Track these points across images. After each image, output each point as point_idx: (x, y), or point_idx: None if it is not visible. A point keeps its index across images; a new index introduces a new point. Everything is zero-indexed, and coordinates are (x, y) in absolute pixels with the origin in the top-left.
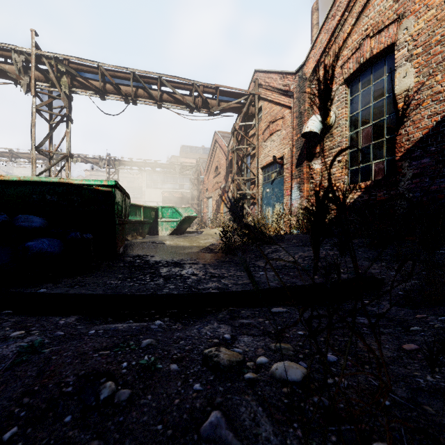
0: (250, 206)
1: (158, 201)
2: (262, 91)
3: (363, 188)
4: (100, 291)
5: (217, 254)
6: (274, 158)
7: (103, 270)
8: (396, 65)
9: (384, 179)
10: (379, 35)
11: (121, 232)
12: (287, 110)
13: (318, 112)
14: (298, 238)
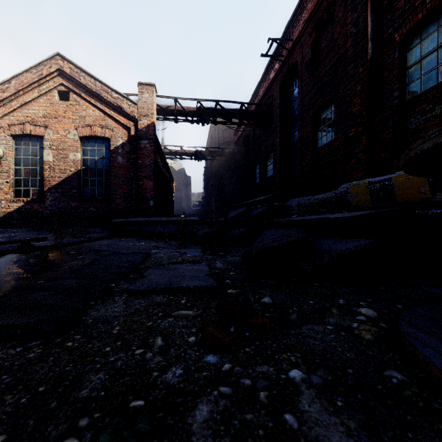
0: None
1: None
2: None
3: (25, 201)
4: None
5: None
6: None
7: None
8: (44, 147)
9: (38, 199)
10: (36, 126)
11: None
12: None
13: None
14: None
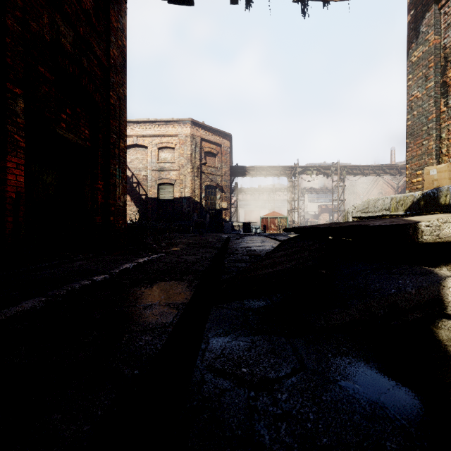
0: None
1: (315, 211)
2: None
3: None
4: None
5: None
6: None
7: None
8: None
9: None
10: None
11: None
12: None
13: None
14: None
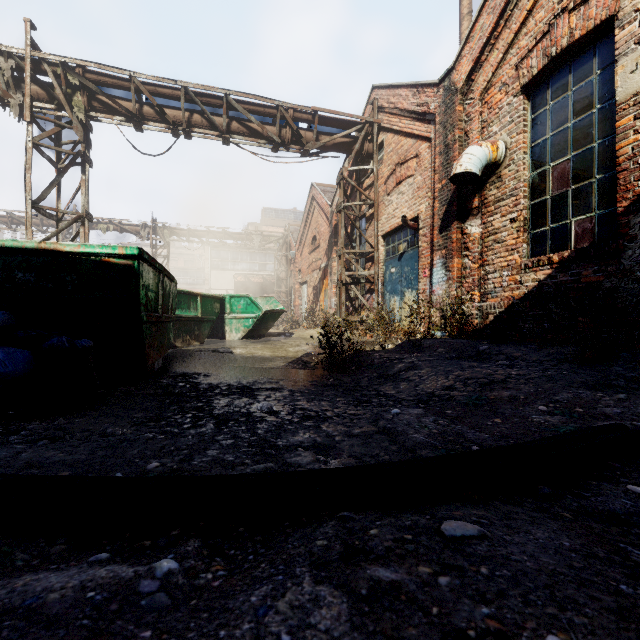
0: (365, 294)
1: (229, 288)
2: (384, 117)
3: (555, 263)
4: (83, 454)
5: (314, 370)
6: (404, 220)
7: (115, 403)
8: (618, 53)
9: (595, 246)
10: (586, 5)
11: (156, 335)
12: (424, 143)
13: (476, 142)
14: (447, 344)
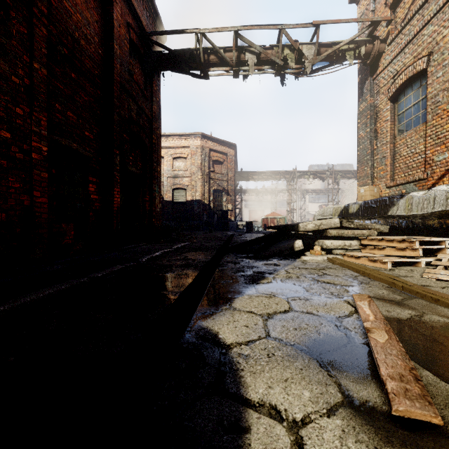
0: None
1: (316, 211)
2: None
3: None
4: None
5: None
6: None
7: None
8: None
9: None
10: None
11: None
12: None
13: None
14: None
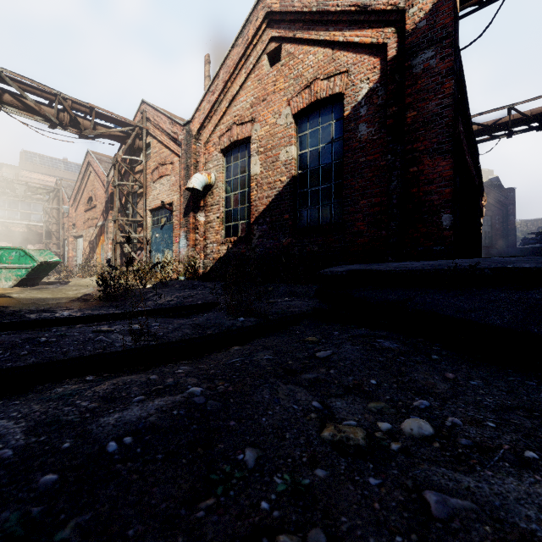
0: (137, 251)
1: None
2: (151, 127)
3: (233, 242)
4: None
5: (94, 302)
6: (163, 204)
7: None
8: (251, 154)
9: (244, 236)
10: (242, 126)
11: None
12: (177, 157)
13: (202, 170)
14: (181, 283)
